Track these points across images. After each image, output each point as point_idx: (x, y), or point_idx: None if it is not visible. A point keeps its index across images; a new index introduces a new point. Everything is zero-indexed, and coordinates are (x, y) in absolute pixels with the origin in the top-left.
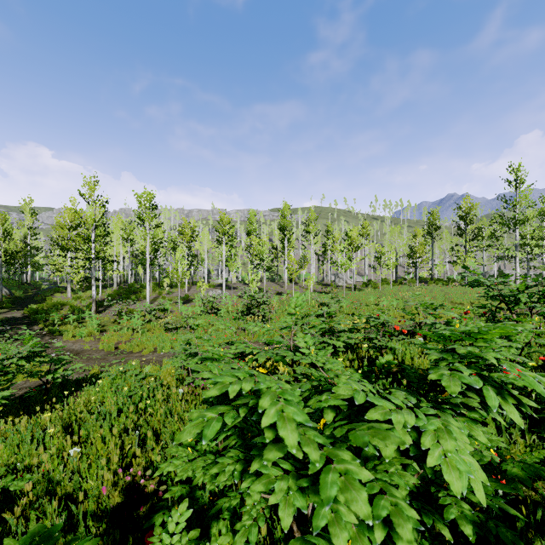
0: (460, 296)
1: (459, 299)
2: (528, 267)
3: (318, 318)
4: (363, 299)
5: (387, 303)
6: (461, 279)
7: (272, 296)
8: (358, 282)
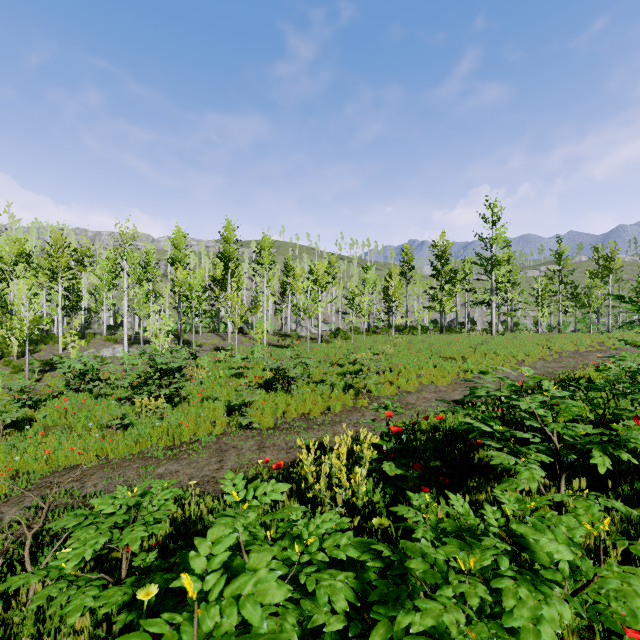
0: (447, 348)
1: (448, 352)
2: (499, 314)
3: (268, 390)
4: (334, 356)
5: (367, 361)
6: (434, 327)
7: (207, 354)
8: (324, 331)
